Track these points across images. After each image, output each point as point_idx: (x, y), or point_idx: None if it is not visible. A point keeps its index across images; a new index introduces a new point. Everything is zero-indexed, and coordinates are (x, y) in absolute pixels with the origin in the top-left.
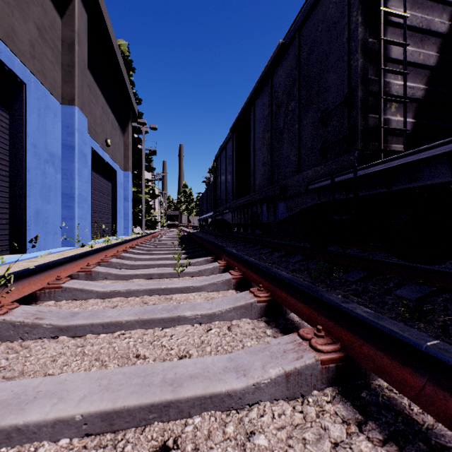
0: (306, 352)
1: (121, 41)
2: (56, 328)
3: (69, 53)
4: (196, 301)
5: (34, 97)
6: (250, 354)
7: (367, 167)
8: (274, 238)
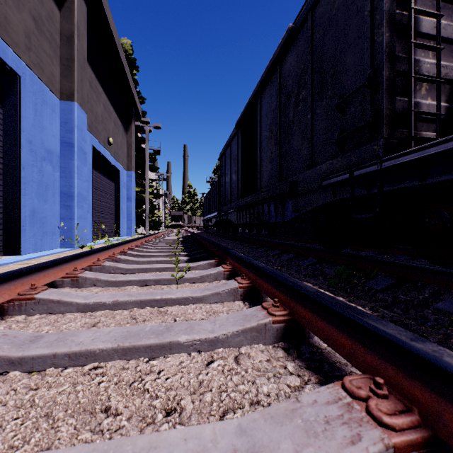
0: (364, 427)
1: (124, 39)
2: (5, 361)
3: (68, 46)
4: (196, 317)
5: (29, 91)
6: (271, 423)
7: (395, 157)
8: (281, 239)
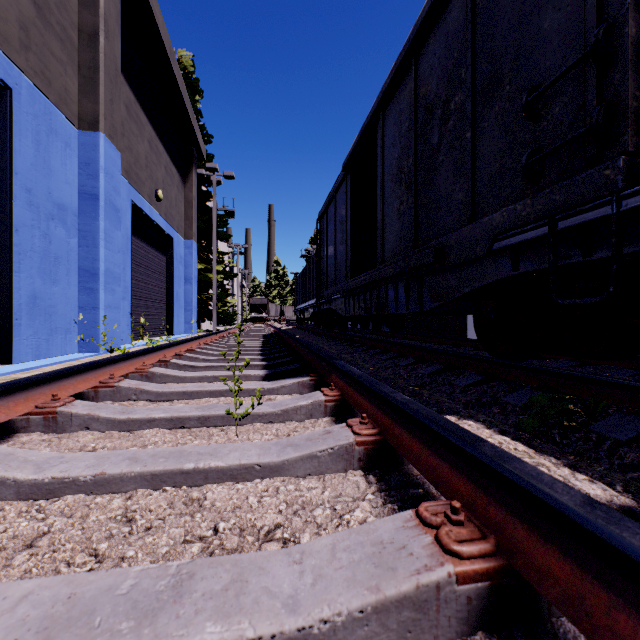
0: None
1: (182, 51)
2: None
3: (90, 49)
4: (262, 520)
5: (27, 113)
6: None
7: None
8: (411, 339)
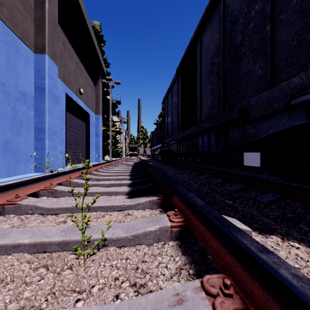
0: None
1: (95, 22)
2: None
3: (40, 10)
4: None
5: (2, 41)
6: None
7: None
8: (214, 165)
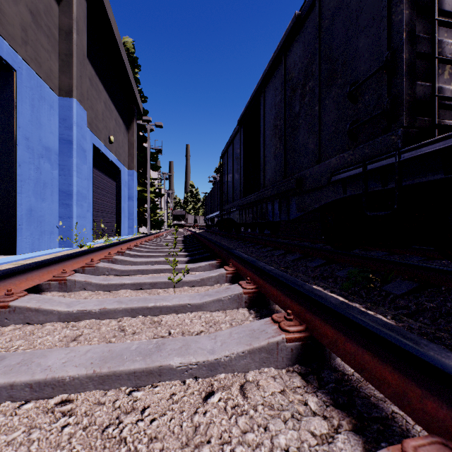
0: None
1: (126, 38)
2: None
3: (67, 41)
4: (194, 329)
5: (26, 86)
6: None
7: (417, 148)
8: (284, 238)
